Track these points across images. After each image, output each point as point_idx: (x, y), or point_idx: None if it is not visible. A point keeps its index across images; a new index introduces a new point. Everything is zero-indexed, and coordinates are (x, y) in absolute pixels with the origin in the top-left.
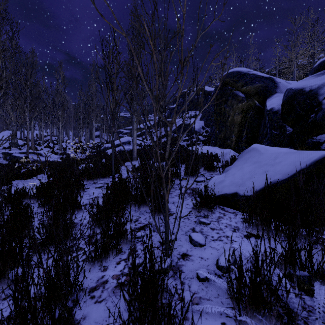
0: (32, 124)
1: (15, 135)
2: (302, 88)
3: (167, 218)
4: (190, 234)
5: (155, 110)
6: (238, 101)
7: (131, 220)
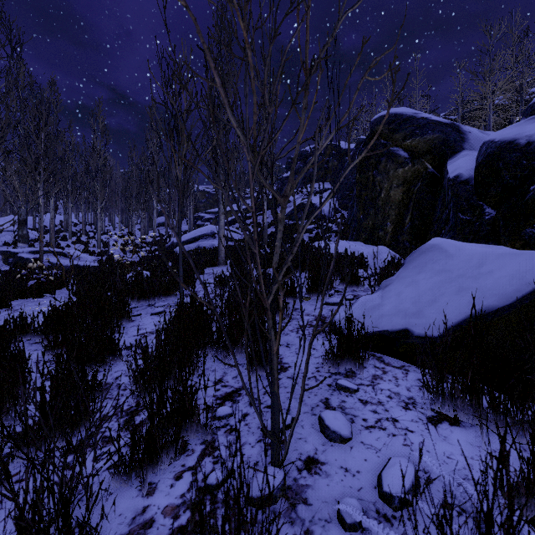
0: (51, 205)
1: (25, 222)
2: (513, 139)
3: (277, 389)
4: (321, 414)
5: (250, 168)
6: (397, 165)
7: (205, 387)
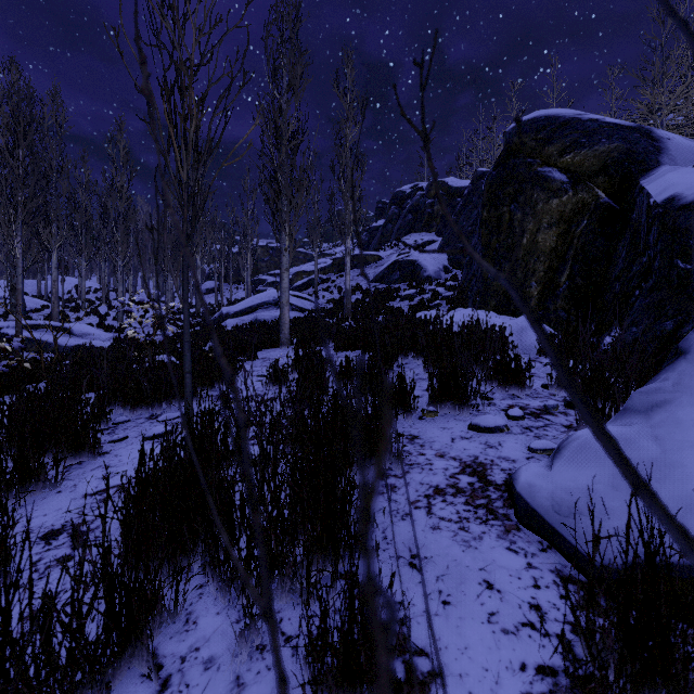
0: (53, 262)
1: None
2: None
3: None
4: None
5: None
6: (550, 194)
7: None
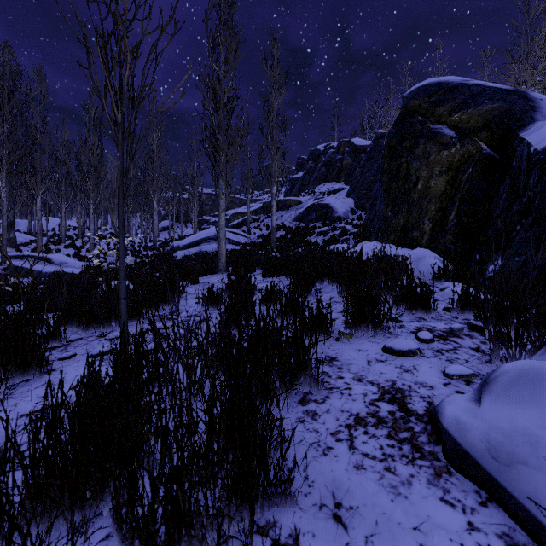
0: (38, 205)
1: (12, 225)
2: None
3: None
4: None
5: None
6: (441, 146)
7: None
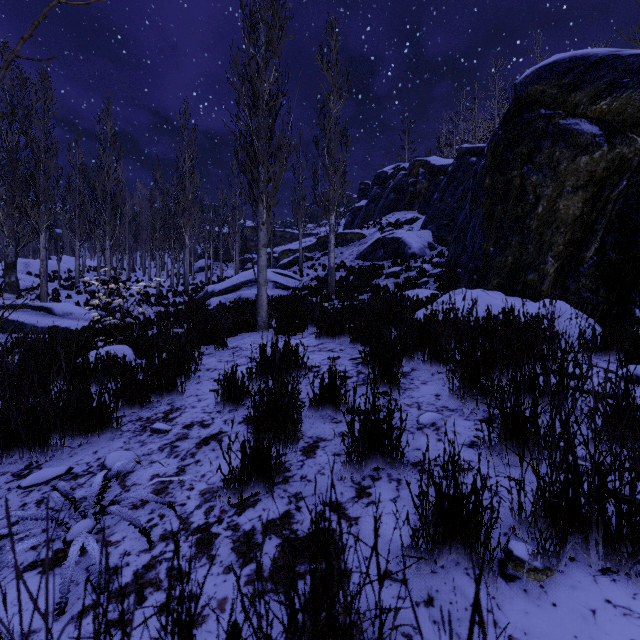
0: (42, 241)
1: (13, 266)
2: None
3: None
4: None
5: None
6: (577, 150)
7: None
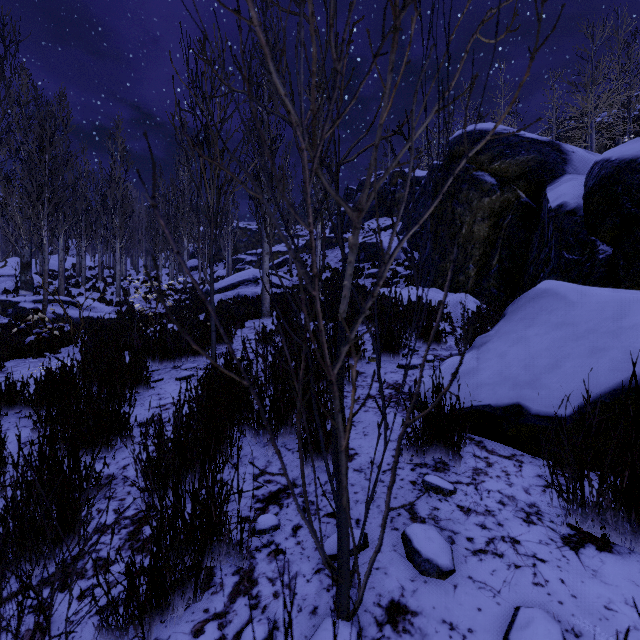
0: (60, 244)
1: (29, 266)
2: (635, 156)
3: (346, 503)
4: (407, 530)
5: (306, 161)
6: (482, 193)
7: (240, 492)
